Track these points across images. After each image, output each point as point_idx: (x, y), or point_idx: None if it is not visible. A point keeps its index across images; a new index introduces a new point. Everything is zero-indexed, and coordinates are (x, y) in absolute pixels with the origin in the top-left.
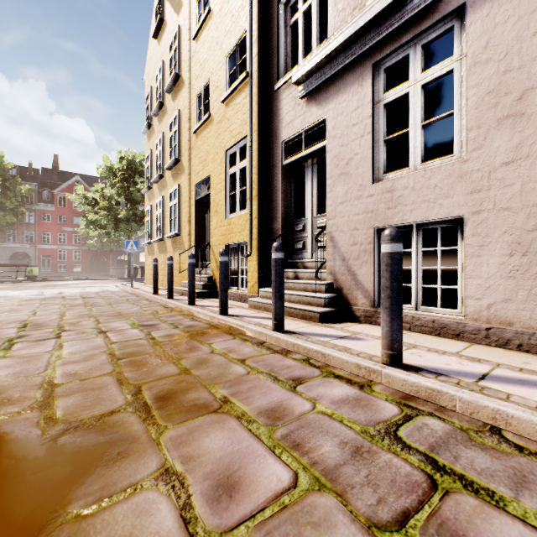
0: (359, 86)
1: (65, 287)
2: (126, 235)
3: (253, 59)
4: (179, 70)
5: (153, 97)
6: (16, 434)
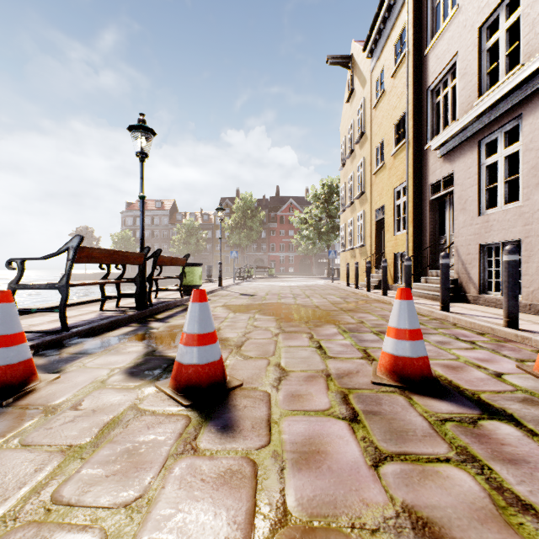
0: (471, 154)
1: (292, 281)
2: (326, 244)
3: (410, 130)
4: (363, 129)
5: (346, 144)
6: (315, 309)
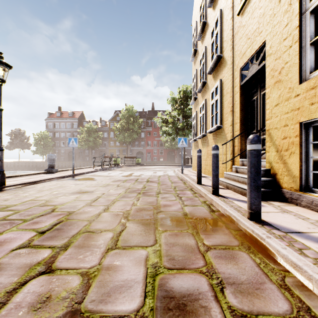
0: None
1: (147, 170)
2: None
3: None
4: None
5: (198, 28)
6: None
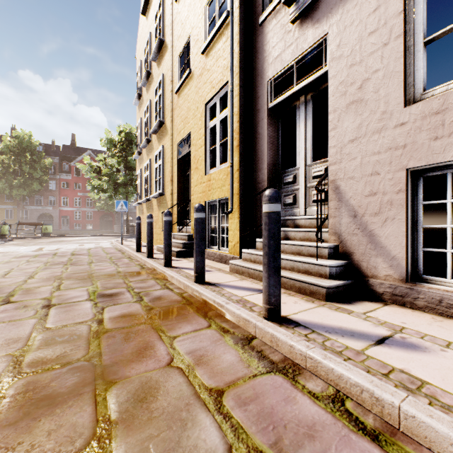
0: None
1: (67, 243)
2: (124, 197)
3: None
4: (162, 35)
5: (143, 70)
6: None
